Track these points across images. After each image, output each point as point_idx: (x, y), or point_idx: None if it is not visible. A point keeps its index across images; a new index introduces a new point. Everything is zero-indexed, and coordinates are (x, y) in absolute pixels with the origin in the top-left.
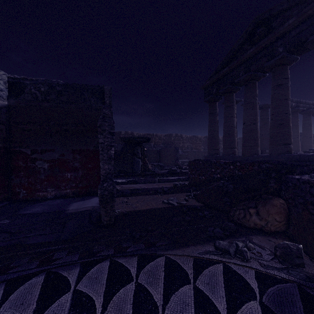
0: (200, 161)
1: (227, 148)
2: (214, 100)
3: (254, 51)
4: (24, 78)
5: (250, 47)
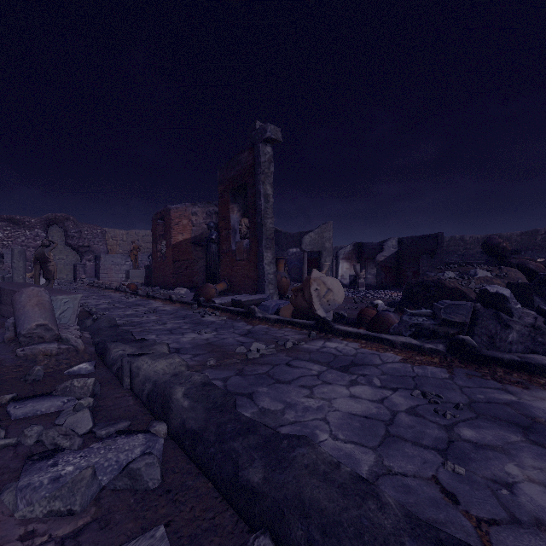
0: None
1: None
2: None
3: None
4: (403, 238)
5: None
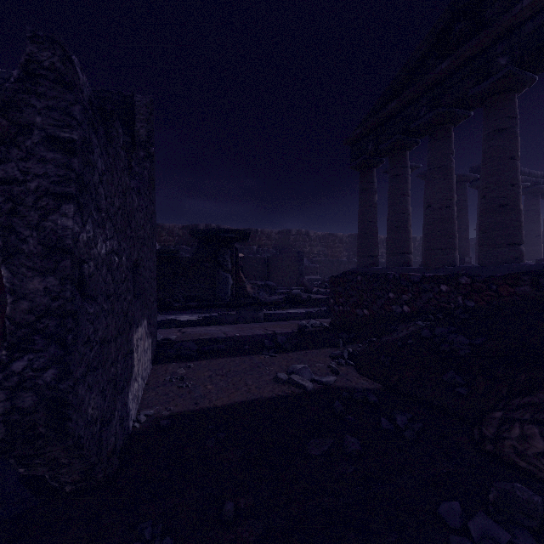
0: (358, 276)
1: (395, 253)
2: (369, 165)
3: (449, 67)
4: None
5: (440, 62)
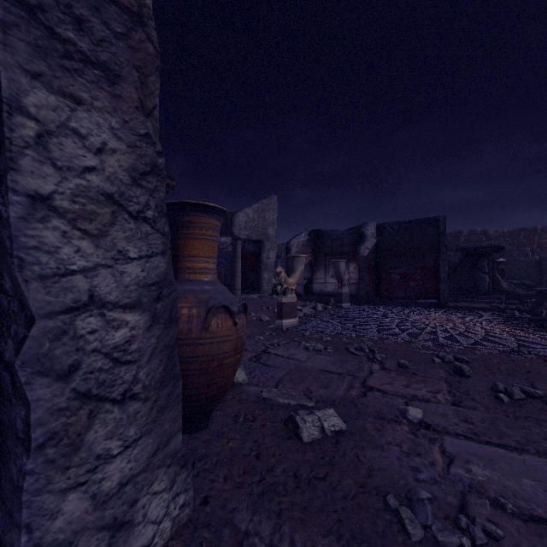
0: None
1: None
2: None
3: None
4: (384, 223)
5: None
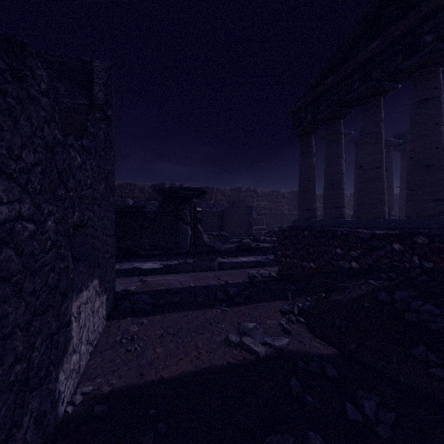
0: (304, 231)
1: (331, 208)
2: (308, 132)
3: (380, 46)
4: None
5: (371, 42)
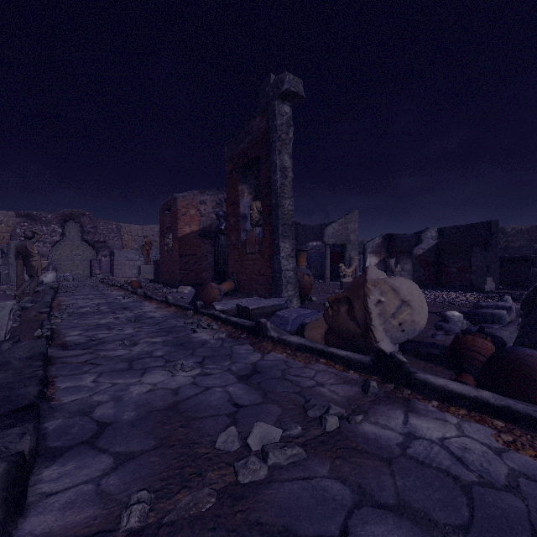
0: None
1: None
2: None
3: None
4: (444, 227)
5: None
